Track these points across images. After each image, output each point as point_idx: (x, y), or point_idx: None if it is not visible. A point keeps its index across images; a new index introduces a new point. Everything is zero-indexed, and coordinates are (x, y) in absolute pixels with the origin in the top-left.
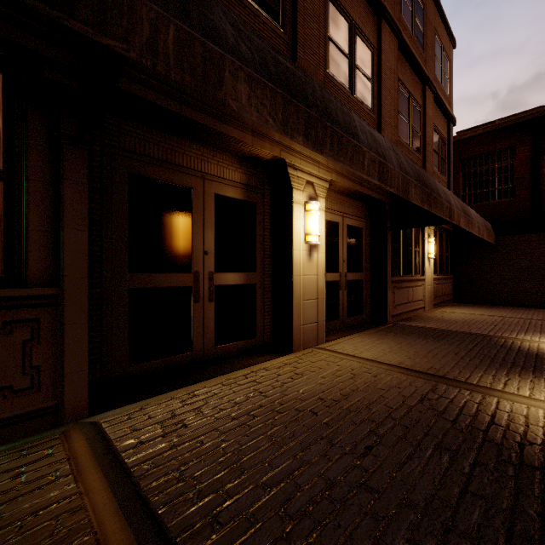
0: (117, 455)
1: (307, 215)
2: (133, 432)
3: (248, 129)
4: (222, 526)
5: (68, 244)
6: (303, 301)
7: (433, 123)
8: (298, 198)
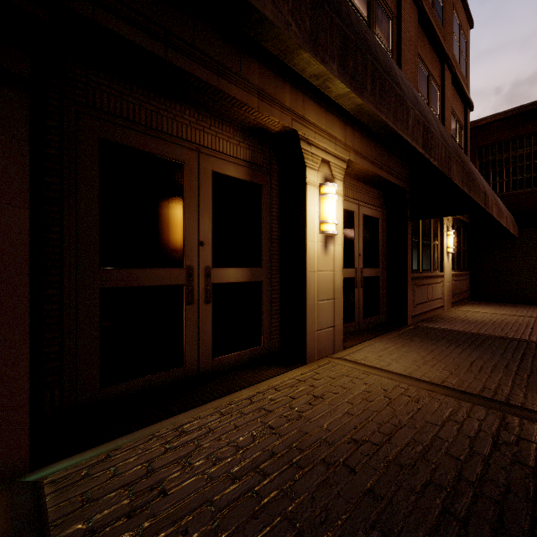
0: None
1: (323, 199)
2: (85, 505)
3: (253, 90)
4: None
5: None
6: (318, 301)
7: (451, 107)
8: (312, 179)
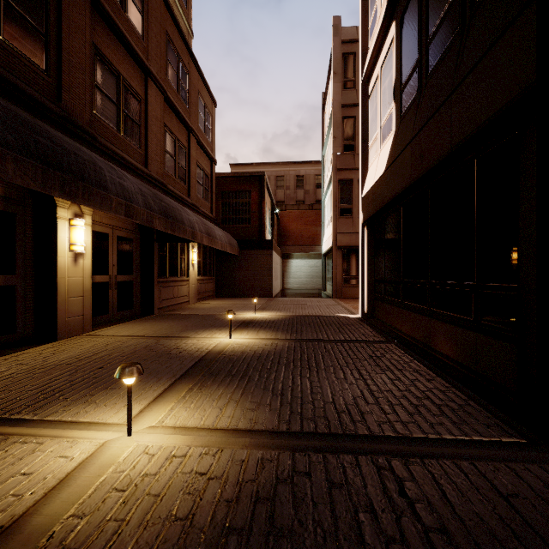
0: None
1: (73, 228)
2: None
3: None
4: None
5: None
6: (69, 298)
7: (198, 162)
8: (63, 215)
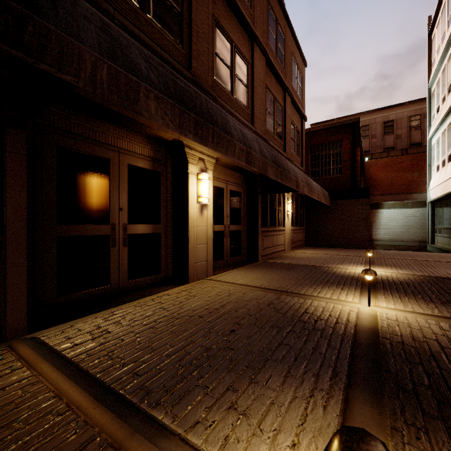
0: (58, 353)
1: (199, 182)
2: (68, 339)
3: None
4: (140, 376)
5: (10, 202)
6: (196, 245)
7: (291, 119)
8: (193, 170)
